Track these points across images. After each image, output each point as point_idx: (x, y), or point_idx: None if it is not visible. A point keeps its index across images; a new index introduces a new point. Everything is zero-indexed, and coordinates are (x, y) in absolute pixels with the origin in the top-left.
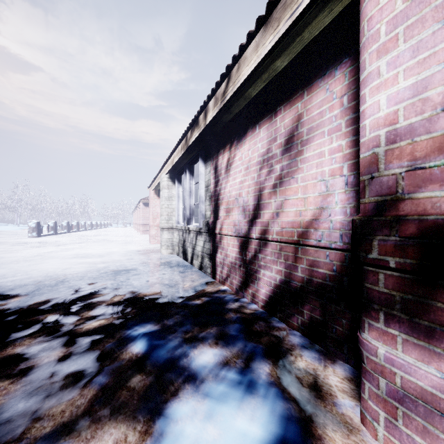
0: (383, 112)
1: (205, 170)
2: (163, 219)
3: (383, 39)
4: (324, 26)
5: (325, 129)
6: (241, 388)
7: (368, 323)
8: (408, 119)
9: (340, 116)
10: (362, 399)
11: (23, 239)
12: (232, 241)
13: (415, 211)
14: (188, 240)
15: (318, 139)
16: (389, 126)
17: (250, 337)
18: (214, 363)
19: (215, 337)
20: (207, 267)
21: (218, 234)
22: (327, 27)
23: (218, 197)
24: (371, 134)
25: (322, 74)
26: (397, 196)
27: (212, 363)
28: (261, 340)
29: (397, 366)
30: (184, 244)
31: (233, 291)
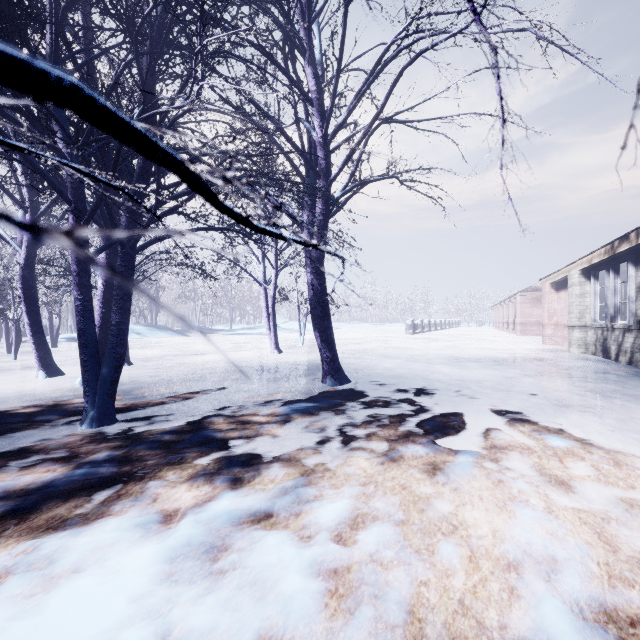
0: None
1: (636, 273)
2: (573, 317)
3: None
4: None
5: None
6: None
7: None
8: None
9: None
10: None
11: (404, 335)
12: None
13: None
14: (611, 338)
15: None
16: None
17: None
18: None
19: None
20: (638, 361)
21: None
22: None
23: None
24: None
25: None
26: None
27: None
28: None
29: None
30: (604, 342)
31: None
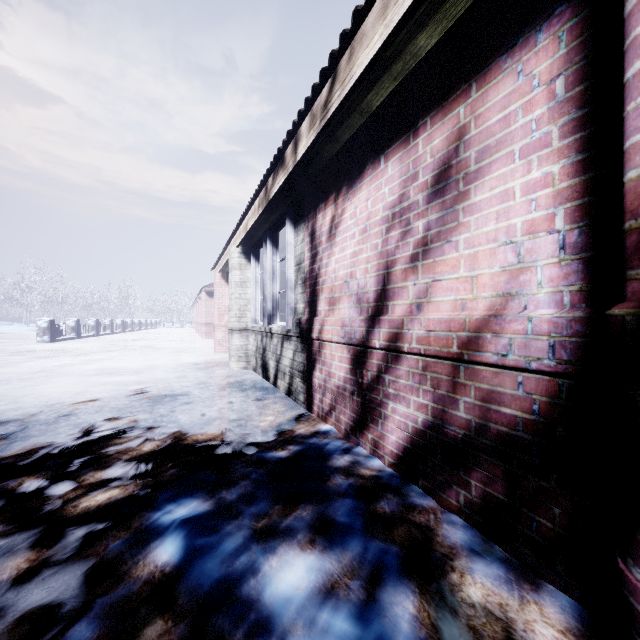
0: None
1: (296, 238)
2: (232, 316)
3: None
4: None
5: (515, 147)
6: None
7: None
8: None
9: (547, 118)
10: None
11: (28, 346)
12: (338, 352)
13: None
14: (270, 348)
15: (499, 167)
16: None
17: (373, 528)
18: (307, 592)
19: (310, 528)
20: (299, 392)
21: (316, 339)
22: None
23: (317, 280)
24: None
25: (509, 46)
26: None
27: (304, 590)
28: (393, 536)
29: None
30: (263, 354)
31: (341, 433)
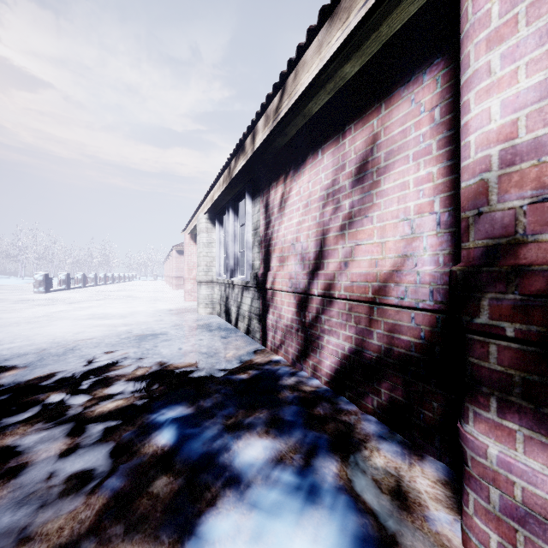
0: (496, 123)
1: (253, 208)
2: (201, 270)
3: (495, 24)
4: (408, 18)
5: (410, 152)
6: (300, 495)
7: (474, 412)
8: (533, 131)
9: (430, 134)
10: (465, 514)
11: (27, 295)
12: (287, 299)
13: (543, 259)
14: (232, 297)
15: (399, 165)
16: (504, 142)
17: (310, 424)
18: (263, 460)
19: (265, 424)
20: (256, 331)
21: (269, 289)
22: (412, 19)
23: (270, 242)
24: (478, 154)
25: (406, 81)
26: (516, 238)
27: (262, 459)
28: (325, 428)
29: (517, 473)
30: (226, 302)
31: (288, 361)
